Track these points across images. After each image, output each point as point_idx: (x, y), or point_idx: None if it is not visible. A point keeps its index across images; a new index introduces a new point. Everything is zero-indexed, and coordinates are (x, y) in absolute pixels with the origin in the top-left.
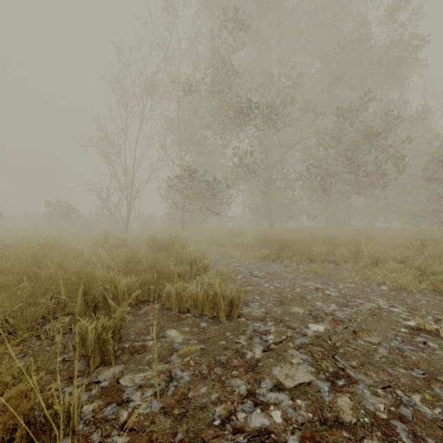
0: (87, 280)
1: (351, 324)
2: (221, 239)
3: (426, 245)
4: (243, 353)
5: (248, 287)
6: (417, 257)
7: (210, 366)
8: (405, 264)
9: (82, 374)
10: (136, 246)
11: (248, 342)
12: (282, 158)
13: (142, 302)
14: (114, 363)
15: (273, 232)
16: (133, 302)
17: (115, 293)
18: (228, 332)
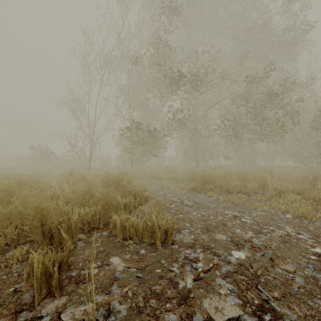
0: (44, 214)
1: (268, 252)
2: (159, 174)
3: (316, 180)
4: (176, 282)
5: (180, 215)
6: (311, 189)
7: (146, 298)
8: (302, 195)
9: (28, 308)
10: (93, 180)
11: (180, 271)
12: (205, 113)
13: (94, 229)
14: (59, 295)
15: (198, 169)
16: (86, 230)
17: (69, 224)
18: (163, 260)
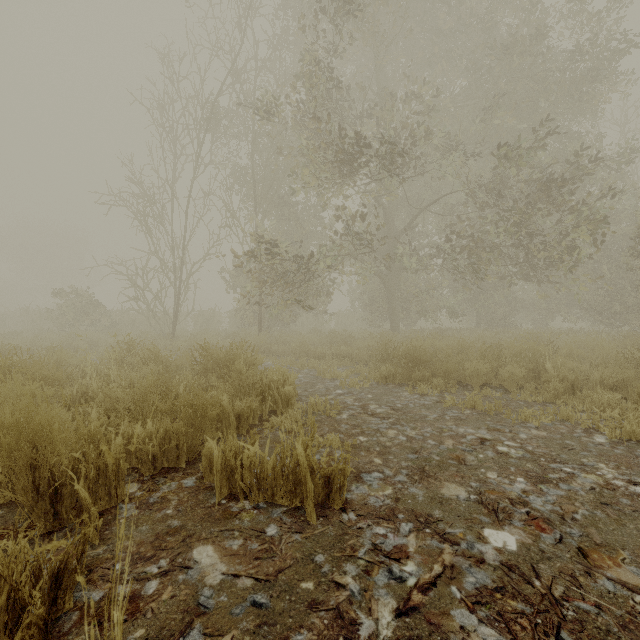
0: (39, 441)
1: (570, 531)
2: (317, 347)
3: None
4: (353, 621)
5: (360, 438)
6: None
7: None
8: (620, 392)
9: None
10: (176, 361)
11: (362, 586)
12: (410, 223)
13: (165, 471)
14: None
15: (398, 337)
16: (147, 473)
17: (101, 464)
18: (321, 553)
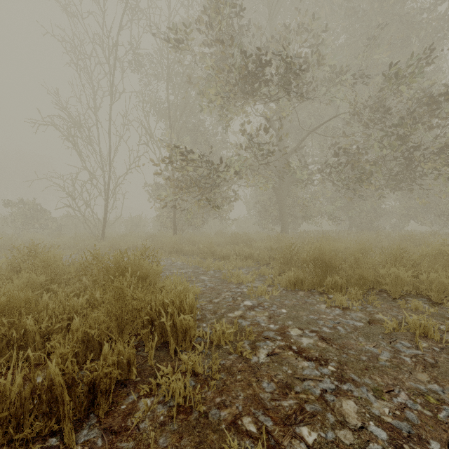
0: None
1: None
2: (221, 248)
3: None
4: None
5: (302, 432)
6: None
7: None
8: None
9: None
10: (67, 268)
11: None
12: (299, 144)
13: None
14: None
15: (290, 239)
16: None
17: None
18: None
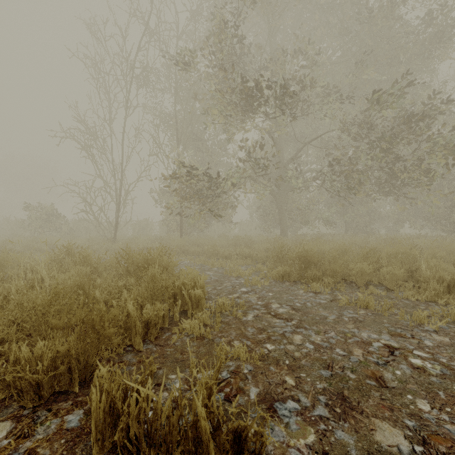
0: None
1: None
2: (224, 249)
3: None
4: None
5: (267, 346)
6: None
7: None
8: None
9: None
10: (103, 263)
11: None
12: (296, 153)
13: (53, 399)
14: None
15: (287, 241)
16: (30, 404)
17: None
18: None
